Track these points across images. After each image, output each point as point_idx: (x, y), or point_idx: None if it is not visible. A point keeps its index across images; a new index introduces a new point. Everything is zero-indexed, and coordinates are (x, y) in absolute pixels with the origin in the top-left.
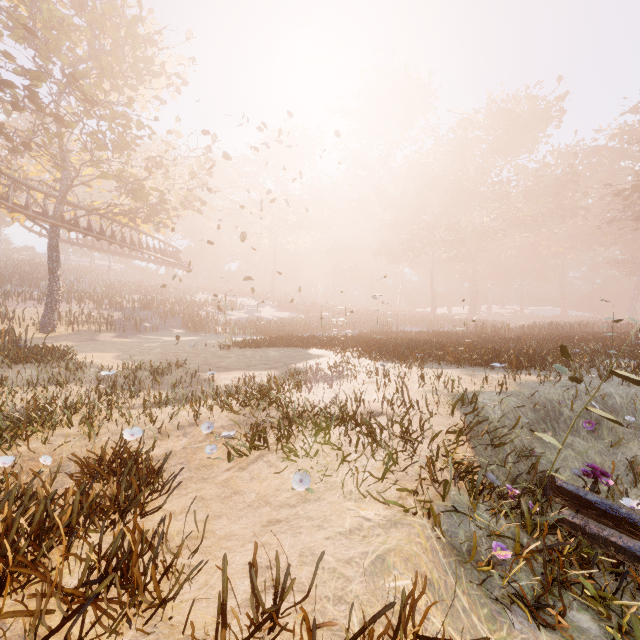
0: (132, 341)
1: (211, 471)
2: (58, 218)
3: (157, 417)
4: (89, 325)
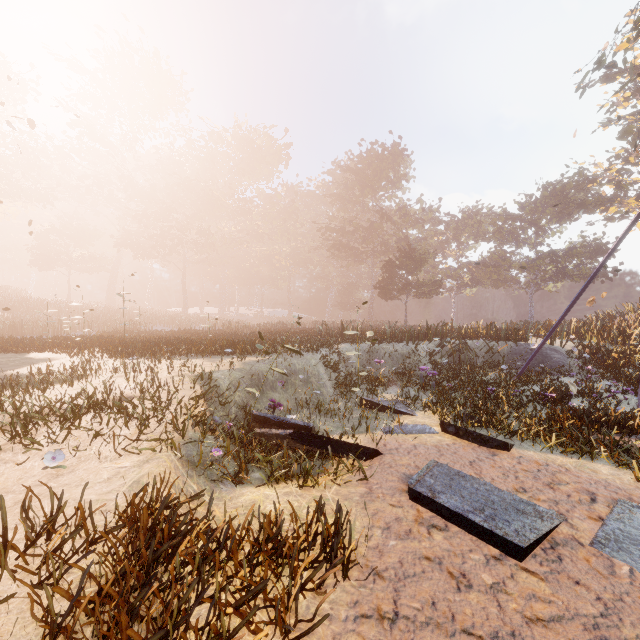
0: None
1: None
2: None
3: None
4: None
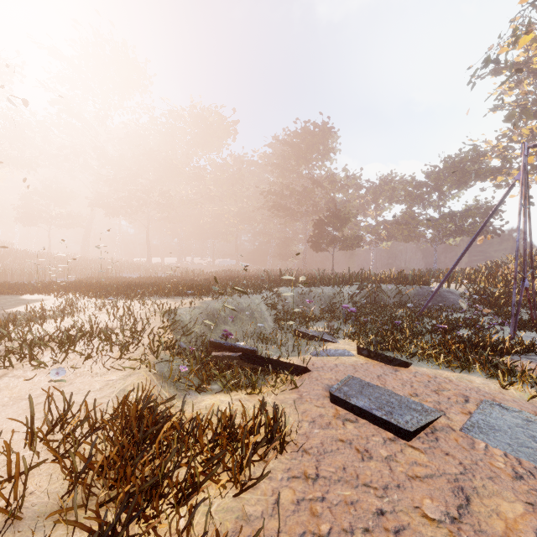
0: None
1: None
2: None
3: None
4: None
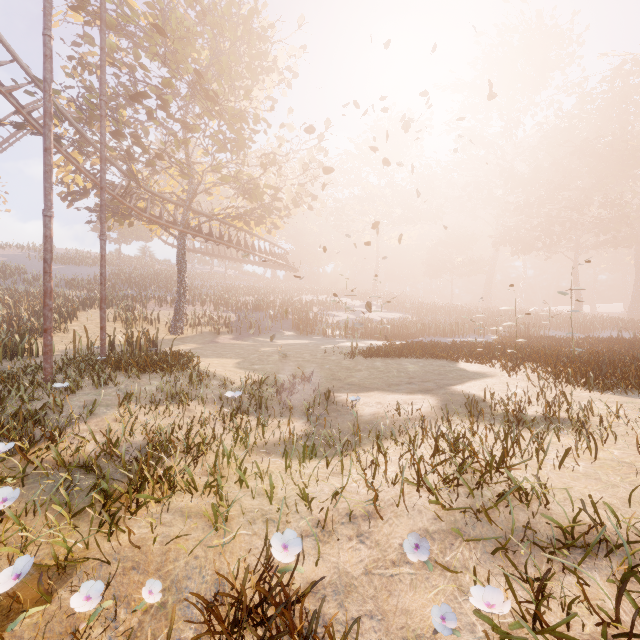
0: (248, 344)
1: None
2: (185, 225)
3: (314, 497)
4: (210, 327)
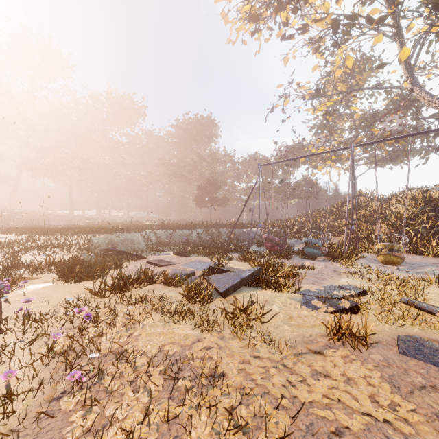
0: None
1: None
2: None
3: None
4: None
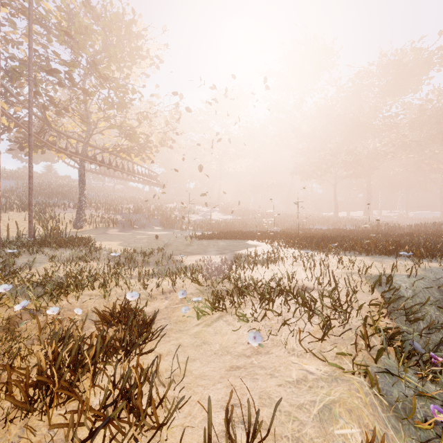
0: (129, 234)
1: (185, 325)
2: (84, 155)
3: (148, 285)
4: (102, 224)
